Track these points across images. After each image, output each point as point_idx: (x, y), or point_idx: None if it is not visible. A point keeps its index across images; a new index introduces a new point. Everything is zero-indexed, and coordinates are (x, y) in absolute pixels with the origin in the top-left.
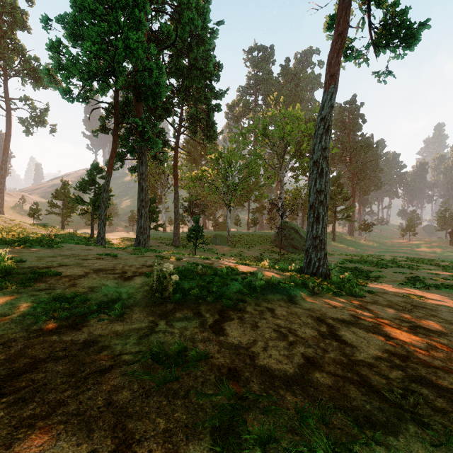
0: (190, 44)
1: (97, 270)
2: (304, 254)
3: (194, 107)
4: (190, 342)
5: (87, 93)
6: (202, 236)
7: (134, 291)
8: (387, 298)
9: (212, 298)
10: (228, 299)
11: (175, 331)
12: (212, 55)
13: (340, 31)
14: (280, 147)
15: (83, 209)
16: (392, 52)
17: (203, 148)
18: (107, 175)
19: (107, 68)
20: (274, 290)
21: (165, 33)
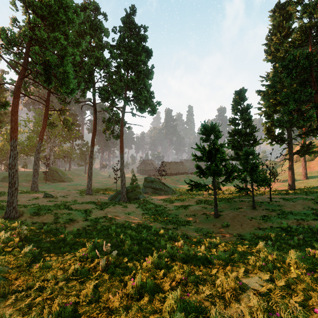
0: None
1: None
2: (58, 183)
3: None
4: None
5: None
6: None
7: None
8: None
9: None
10: None
11: None
12: (0, 92)
13: (43, 127)
14: None
15: None
16: (66, 128)
17: None
18: None
19: None
20: None
21: None
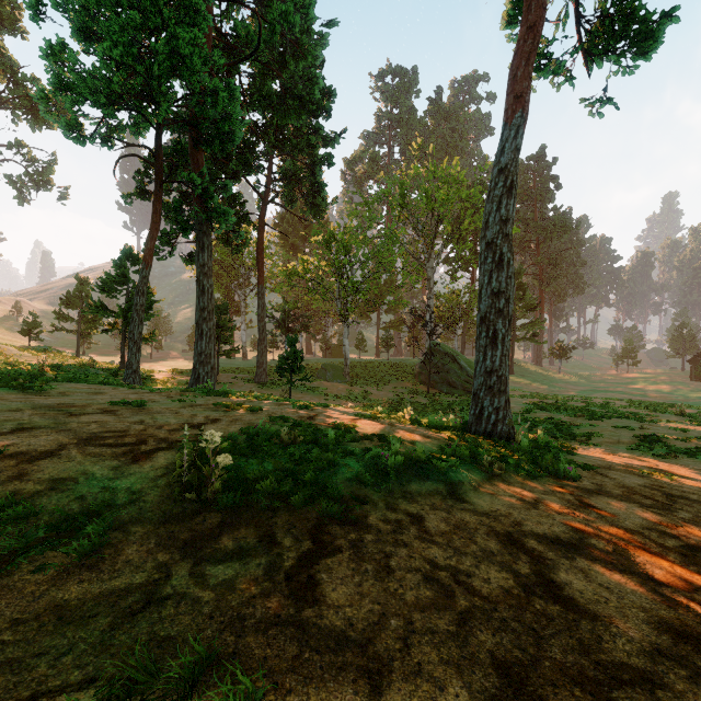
0: (284, 56)
1: (86, 439)
2: (465, 395)
3: (290, 160)
4: (230, 633)
5: (112, 132)
6: (302, 367)
7: (146, 487)
8: (618, 479)
9: (302, 496)
10: (333, 496)
11: (205, 596)
12: (319, 74)
13: (531, 22)
14: (428, 226)
15: (109, 323)
16: (615, 63)
17: (306, 227)
18: (144, 266)
19: (143, 89)
20: (421, 473)
21: (243, 37)
